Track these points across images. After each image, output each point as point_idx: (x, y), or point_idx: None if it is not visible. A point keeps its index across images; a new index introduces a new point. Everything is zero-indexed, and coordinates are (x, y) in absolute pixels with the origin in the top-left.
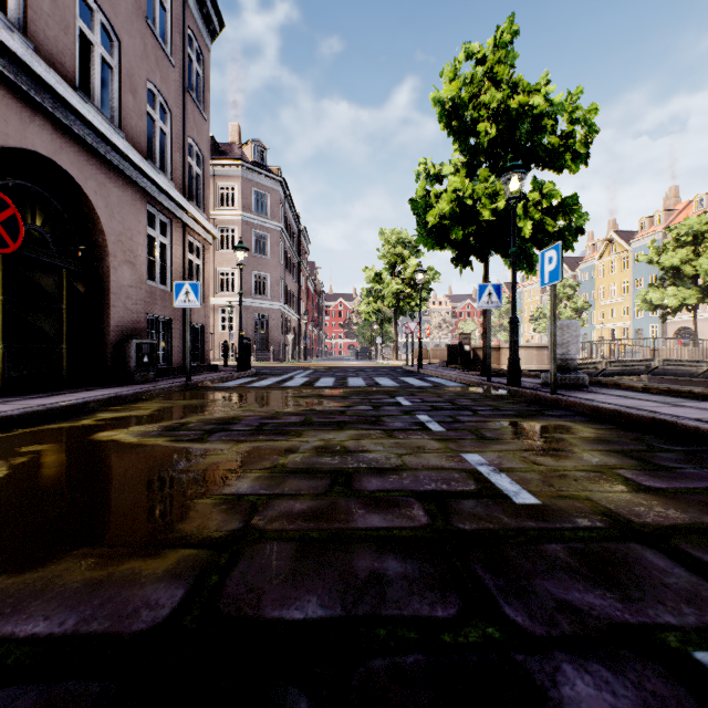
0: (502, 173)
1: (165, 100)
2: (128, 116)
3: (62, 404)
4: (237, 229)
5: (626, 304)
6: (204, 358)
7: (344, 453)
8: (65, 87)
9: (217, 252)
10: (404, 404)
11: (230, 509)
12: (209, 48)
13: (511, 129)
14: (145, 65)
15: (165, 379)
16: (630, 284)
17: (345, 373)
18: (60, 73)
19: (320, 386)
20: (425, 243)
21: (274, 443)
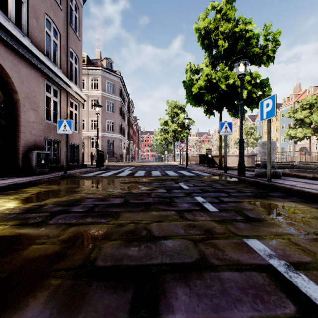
0: (235, 61)
1: (56, 26)
2: (33, 30)
3: None
4: (99, 100)
5: (277, 136)
6: (79, 161)
7: (149, 239)
8: None
9: (89, 110)
10: (184, 188)
11: None
12: (82, 5)
13: (235, 44)
14: (44, 5)
15: (54, 172)
16: (279, 127)
17: (150, 168)
18: None
19: (137, 176)
20: (191, 103)
21: (96, 226)
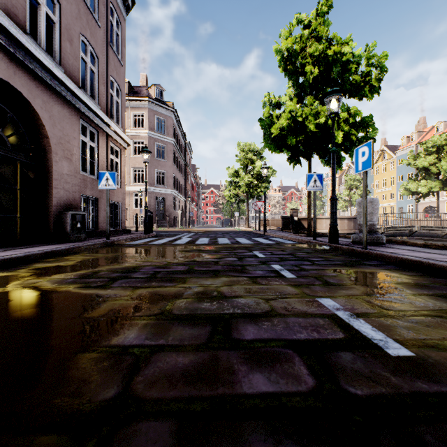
0: (326, 96)
1: (93, 49)
2: (66, 57)
3: (6, 257)
4: (145, 142)
5: (393, 192)
6: (121, 225)
7: (220, 298)
8: (17, 30)
9: (132, 157)
10: (259, 256)
11: (112, 366)
12: (125, 17)
13: (328, 71)
14: (79, 23)
15: (92, 239)
16: (395, 179)
17: (216, 235)
18: (13, 20)
19: (199, 243)
20: (269, 148)
21: (164, 289)
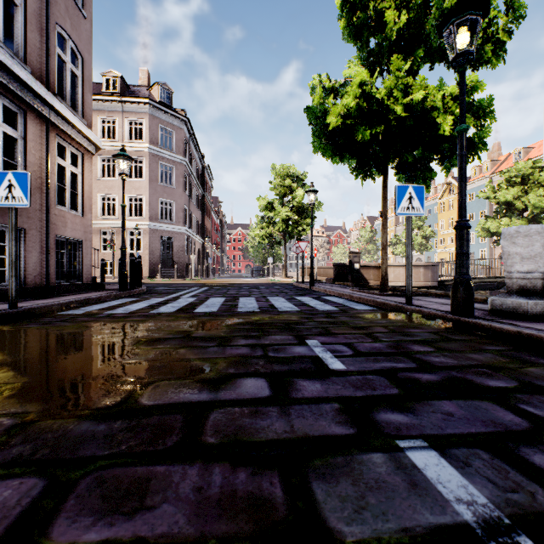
0: (449, 19)
1: None
2: None
3: None
4: (144, 160)
5: None
6: (82, 276)
7: None
8: None
9: (126, 180)
10: (330, 366)
11: None
12: None
13: (422, 19)
14: None
15: None
16: None
17: (238, 291)
18: None
19: (199, 313)
20: (324, 151)
21: None
